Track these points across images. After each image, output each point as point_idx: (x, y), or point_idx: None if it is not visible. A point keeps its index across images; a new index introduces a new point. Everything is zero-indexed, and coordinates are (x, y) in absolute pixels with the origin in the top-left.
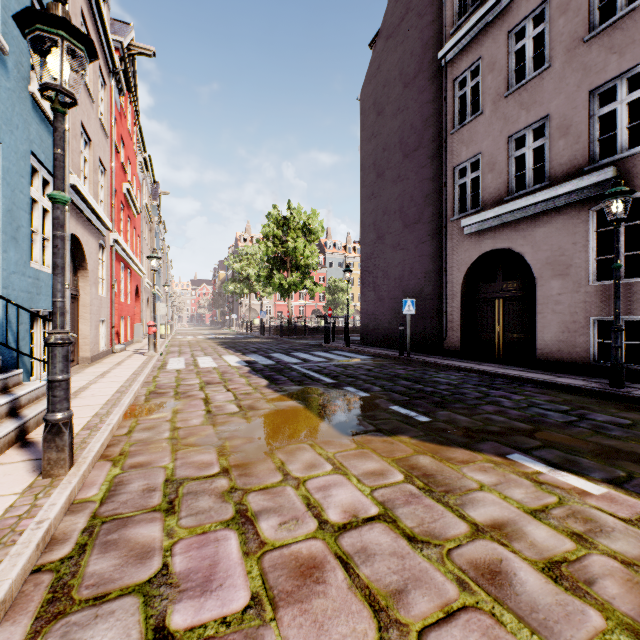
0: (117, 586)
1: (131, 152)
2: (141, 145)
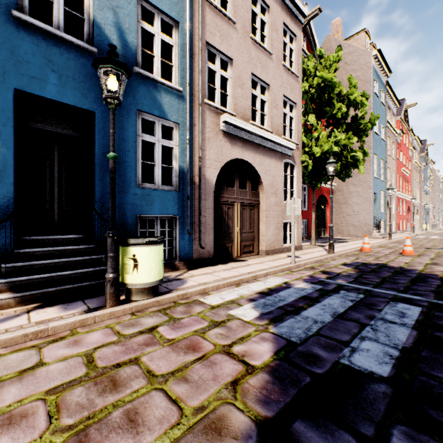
0: (397, 243)
1: (405, 150)
2: (411, 135)
